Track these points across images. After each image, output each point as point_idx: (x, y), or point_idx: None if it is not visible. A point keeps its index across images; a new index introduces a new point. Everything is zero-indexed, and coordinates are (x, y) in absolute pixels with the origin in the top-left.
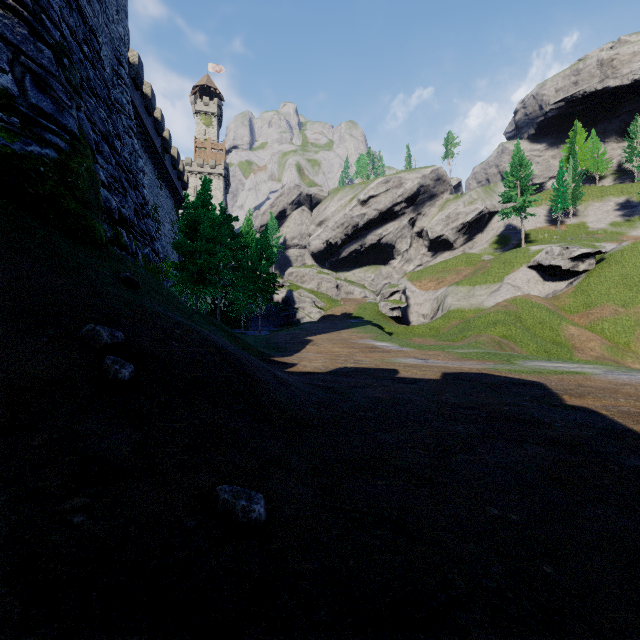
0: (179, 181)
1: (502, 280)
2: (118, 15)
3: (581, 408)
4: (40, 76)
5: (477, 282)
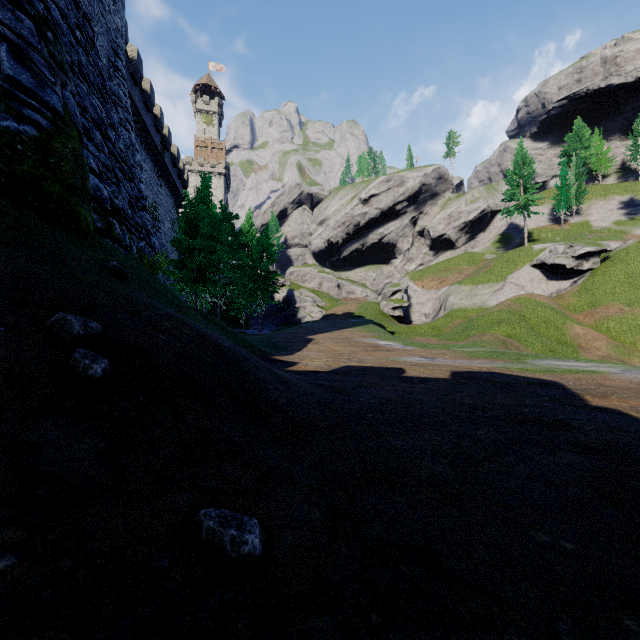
0: (179, 179)
1: (505, 279)
2: (115, 5)
3: (608, 409)
4: (19, 47)
5: (480, 281)
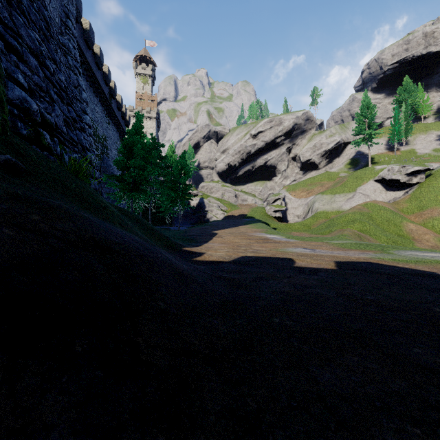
0: (123, 120)
1: (355, 190)
2: None
3: None
4: None
5: (337, 192)
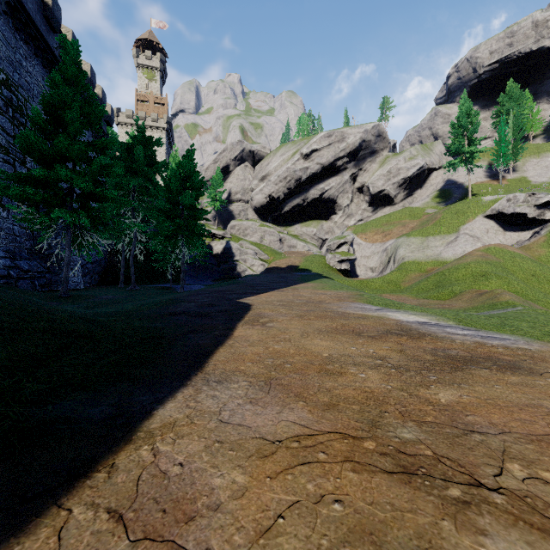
0: None
1: (458, 230)
2: None
3: None
4: None
5: (430, 233)
